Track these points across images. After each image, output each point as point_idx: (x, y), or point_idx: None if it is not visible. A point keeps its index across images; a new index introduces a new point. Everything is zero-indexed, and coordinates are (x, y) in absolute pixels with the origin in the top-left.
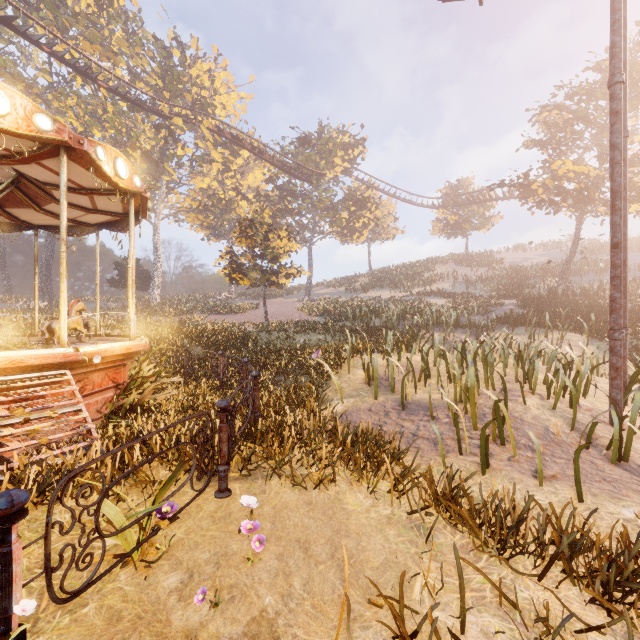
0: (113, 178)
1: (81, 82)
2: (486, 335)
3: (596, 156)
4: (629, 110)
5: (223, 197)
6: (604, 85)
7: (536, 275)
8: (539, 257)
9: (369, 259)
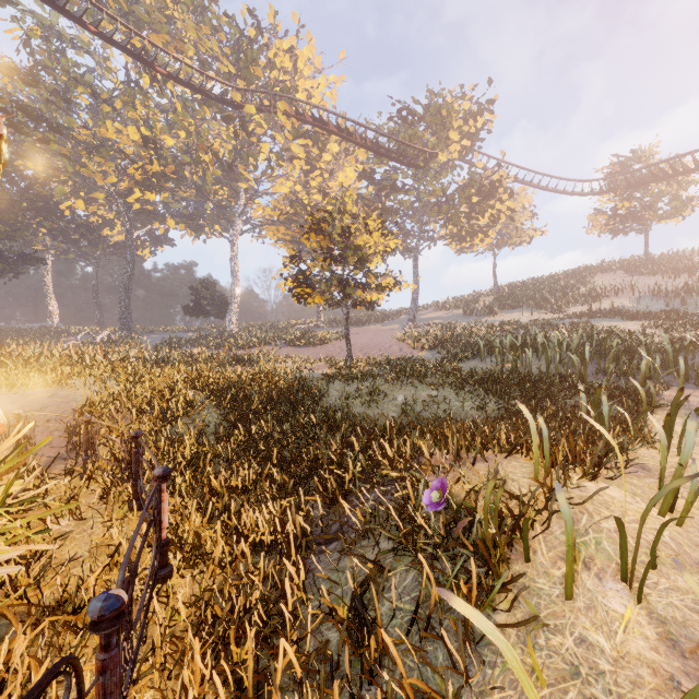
0: None
1: (150, 82)
2: None
3: None
4: None
5: (308, 203)
6: None
7: None
8: None
9: (494, 272)
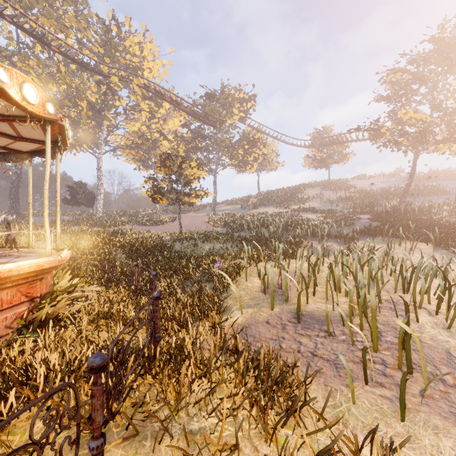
0: (20, 102)
1: (40, 48)
2: (354, 244)
3: (431, 107)
4: (455, 72)
5: (150, 137)
6: (436, 53)
7: (381, 196)
8: (381, 183)
9: (258, 184)
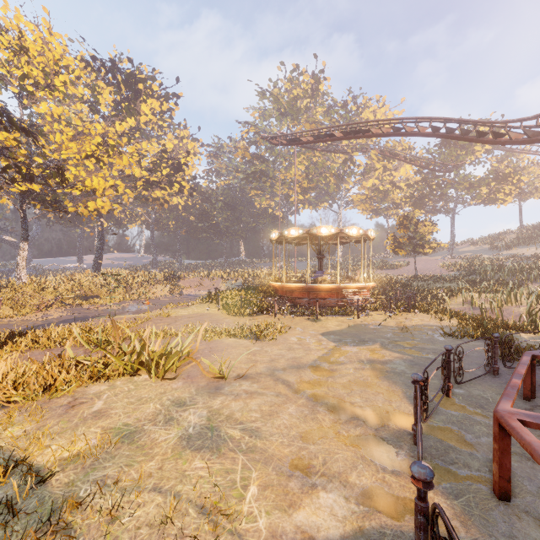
0: (370, 237)
1: None
2: None
3: None
4: None
5: (382, 189)
6: None
7: None
8: None
9: (520, 217)
